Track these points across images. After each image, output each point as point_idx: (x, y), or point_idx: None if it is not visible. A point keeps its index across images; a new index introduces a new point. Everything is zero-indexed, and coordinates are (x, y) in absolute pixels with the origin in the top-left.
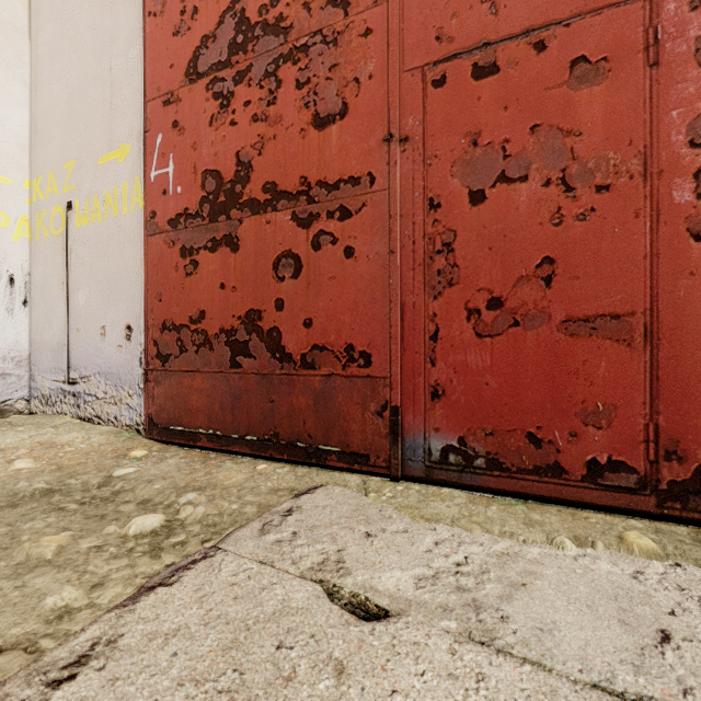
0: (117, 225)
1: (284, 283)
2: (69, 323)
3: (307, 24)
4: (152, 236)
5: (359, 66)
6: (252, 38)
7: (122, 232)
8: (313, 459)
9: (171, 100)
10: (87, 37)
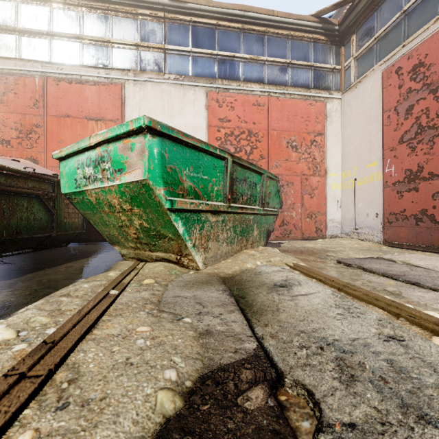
0: (372, 184)
1: (435, 201)
2: (355, 212)
3: None
4: (386, 188)
5: None
6: (423, 131)
7: (374, 187)
8: None
9: (393, 149)
10: (361, 132)
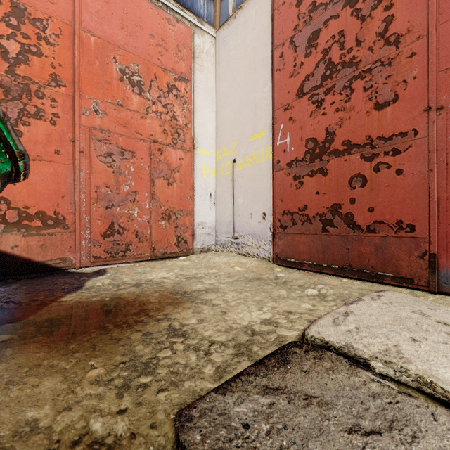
0: (258, 167)
1: (355, 190)
2: (234, 212)
3: (370, 58)
4: (278, 171)
5: (406, 73)
6: (335, 71)
7: (260, 171)
8: (374, 279)
9: (288, 108)
10: (242, 86)
